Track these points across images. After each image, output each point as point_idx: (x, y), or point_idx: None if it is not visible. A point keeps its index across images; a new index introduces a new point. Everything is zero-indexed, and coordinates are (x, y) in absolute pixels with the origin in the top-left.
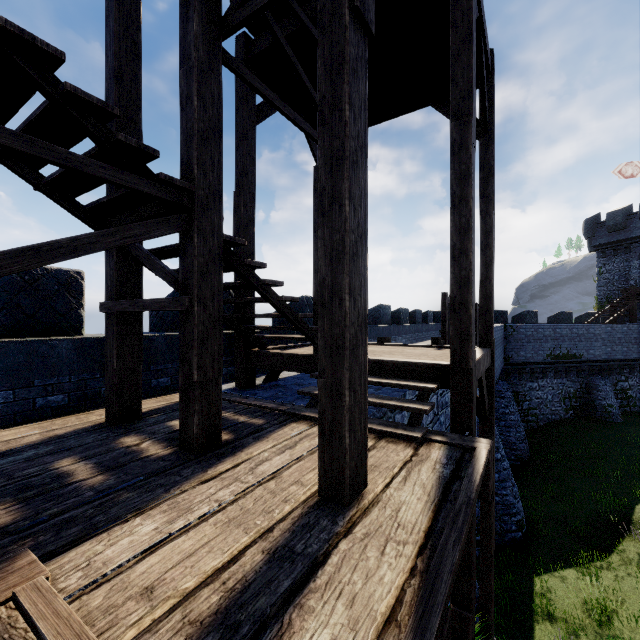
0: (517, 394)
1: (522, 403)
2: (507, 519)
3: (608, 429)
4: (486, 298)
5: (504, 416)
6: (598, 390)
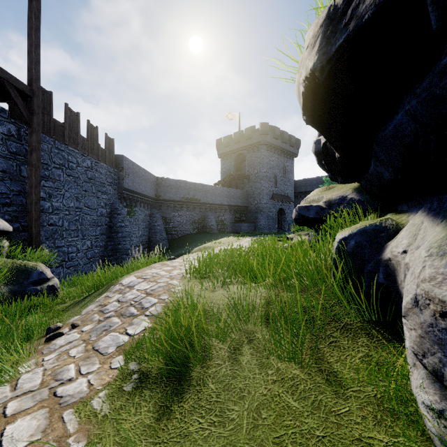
0: (166, 218)
1: (169, 224)
2: (125, 257)
3: (208, 234)
4: (31, 62)
5: (154, 227)
6: (208, 218)
